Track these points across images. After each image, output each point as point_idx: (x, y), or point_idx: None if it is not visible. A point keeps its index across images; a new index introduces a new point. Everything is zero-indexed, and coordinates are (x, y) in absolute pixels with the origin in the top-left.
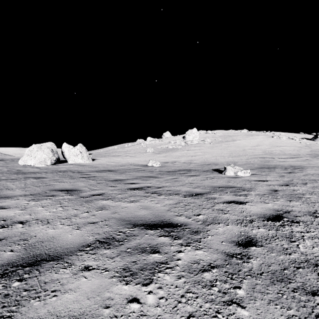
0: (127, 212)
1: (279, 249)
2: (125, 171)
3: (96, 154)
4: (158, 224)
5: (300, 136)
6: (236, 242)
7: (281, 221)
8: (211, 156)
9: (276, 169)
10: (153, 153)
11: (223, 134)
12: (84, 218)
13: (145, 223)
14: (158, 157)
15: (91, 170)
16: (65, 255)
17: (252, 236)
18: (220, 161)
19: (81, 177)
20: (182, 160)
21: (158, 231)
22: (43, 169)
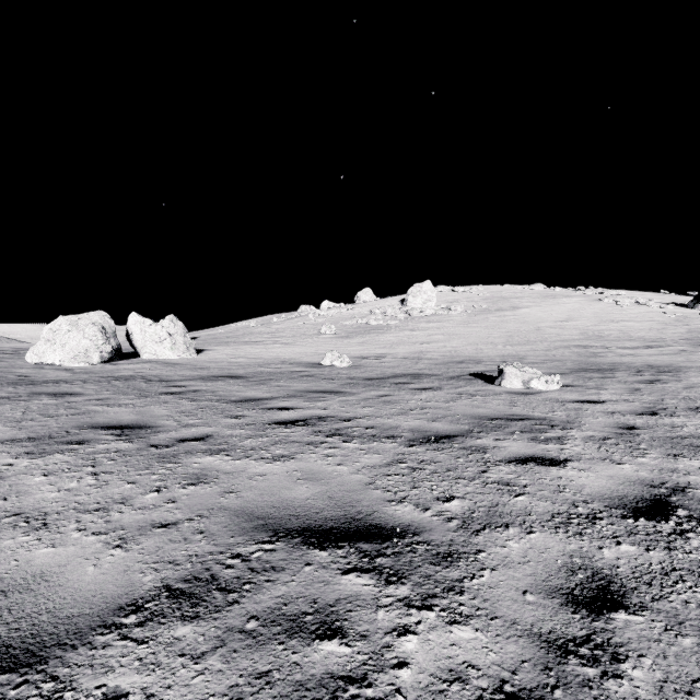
0: (261, 491)
1: (698, 623)
2: (270, 378)
3: (208, 339)
4: (341, 529)
5: (661, 299)
6: (566, 593)
7: (673, 517)
8: (464, 343)
9: (618, 373)
10: (335, 336)
11: (491, 295)
12: (145, 510)
13: (306, 526)
14: (345, 346)
15: (191, 375)
16: (55, 646)
17: (608, 571)
18: (486, 354)
19: (165, 393)
20: (399, 352)
21: (342, 552)
22: (80, 374)
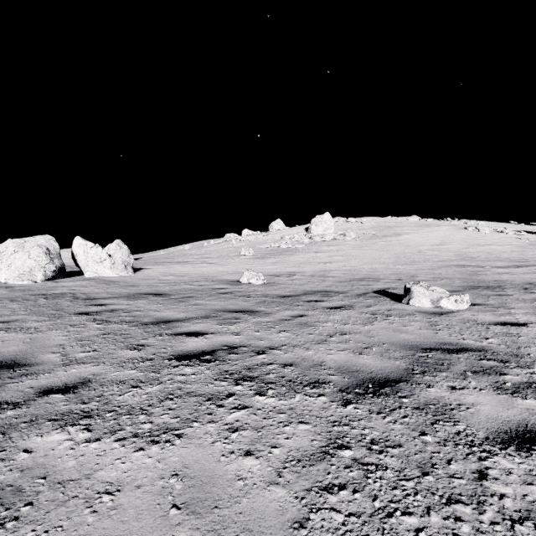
0: None
1: None
2: (190, 296)
3: (148, 260)
4: None
5: (513, 228)
6: None
7: None
8: (360, 262)
9: (508, 290)
10: (253, 257)
11: (377, 224)
12: None
13: None
14: (261, 265)
15: (119, 292)
16: None
17: None
18: (381, 272)
19: (80, 313)
20: (307, 270)
21: None
22: (16, 291)
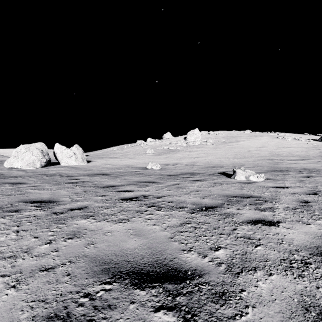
0: (109, 243)
1: None
2: (121, 175)
3: (94, 156)
4: (154, 272)
5: (305, 137)
6: None
7: None
8: (214, 157)
9: (290, 172)
10: (153, 154)
11: (226, 135)
12: (38, 257)
13: (133, 270)
14: (158, 159)
15: (83, 173)
16: None
17: None
18: (225, 163)
19: (68, 183)
20: (184, 162)
21: (154, 291)
22: (29, 173)
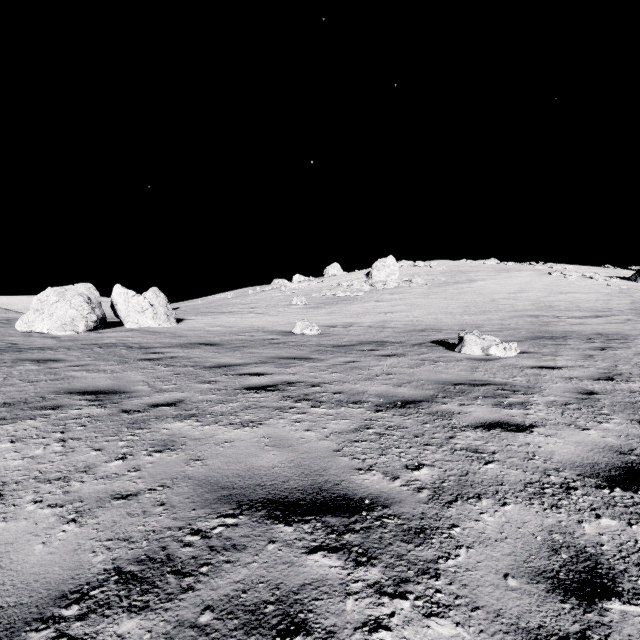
0: (228, 458)
1: None
2: (244, 346)
3: (188, 310)
4: (308, 501)
5: (606, 273)
6: (550, 577)
7: None
8: (425, 313)
9: (570, 340)
10: (306, 306)
11: (449, 269)
12: (107, 479)
13: (271, 497)
14: (315, 316)
15: (169, 342)
16: None
17: (592, 549)
18: (446, 323)
19: (143, 359)
20: (365, 321)
21: (308, 527)
22: (66, 341)
